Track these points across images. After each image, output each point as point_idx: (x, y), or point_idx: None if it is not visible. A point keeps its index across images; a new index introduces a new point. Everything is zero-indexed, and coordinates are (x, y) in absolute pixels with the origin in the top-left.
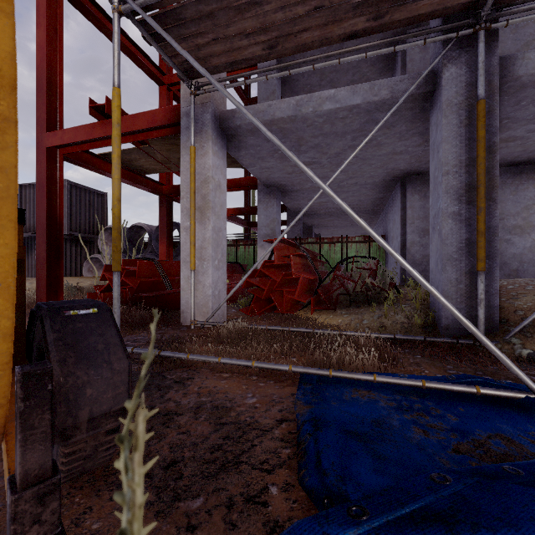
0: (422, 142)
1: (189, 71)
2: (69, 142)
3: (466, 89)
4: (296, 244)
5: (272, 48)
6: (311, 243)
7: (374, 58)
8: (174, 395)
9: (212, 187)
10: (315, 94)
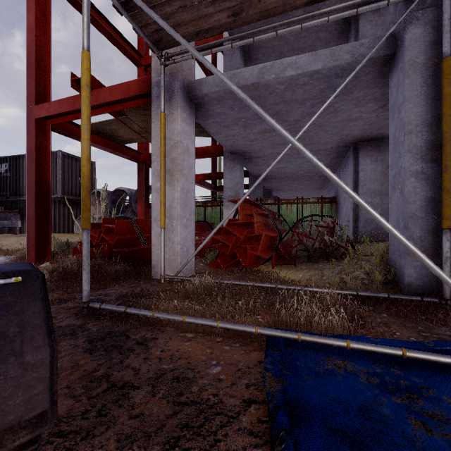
0: (377, 108)
1: (159, 41)
2: (55, 113)
3: (429, 49)
4: (258, 204)
5: (237, 15)
6: (270, 204)
7: (328, 36)
8: (134, 361)
9: (181, 151)
10: (277, 61)
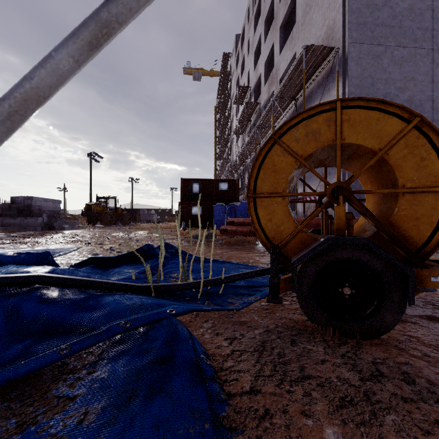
0: None
1: None
2: None
3: None
4: None
5: None
6: None
7: None
8: (437, 411)
9: None
10: None
